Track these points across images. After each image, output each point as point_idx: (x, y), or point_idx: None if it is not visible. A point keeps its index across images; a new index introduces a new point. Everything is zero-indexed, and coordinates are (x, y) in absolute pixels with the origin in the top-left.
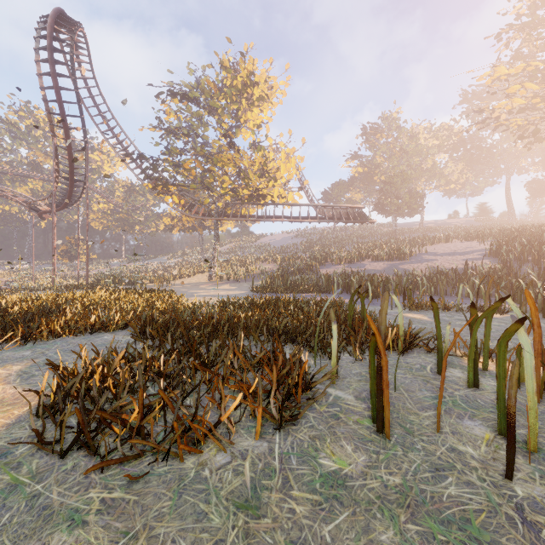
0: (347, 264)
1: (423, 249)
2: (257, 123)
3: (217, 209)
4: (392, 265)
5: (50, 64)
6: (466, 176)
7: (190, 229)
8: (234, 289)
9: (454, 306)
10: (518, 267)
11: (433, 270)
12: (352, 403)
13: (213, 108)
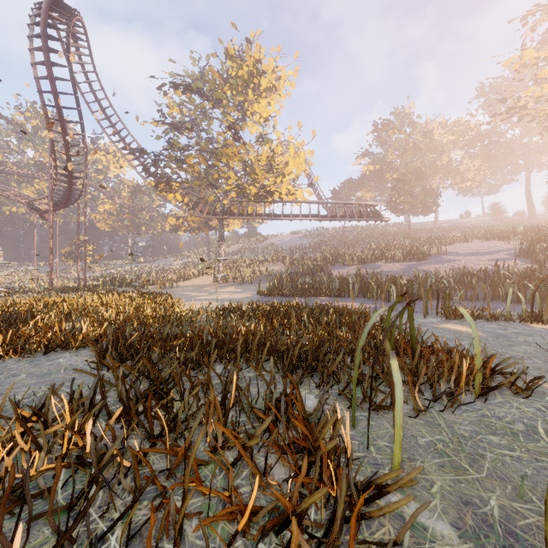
0: (361, 265)
1: (441, 249)
2: (264, 116)
3: (222, 207)
4: (410, 266)
5: (44, 52)
6: (483, 173)
7: (195, 229)
8: (239, 292)
9: (502, 315)
10: None
11: (458, 271)
12: None
13: (217, 100)
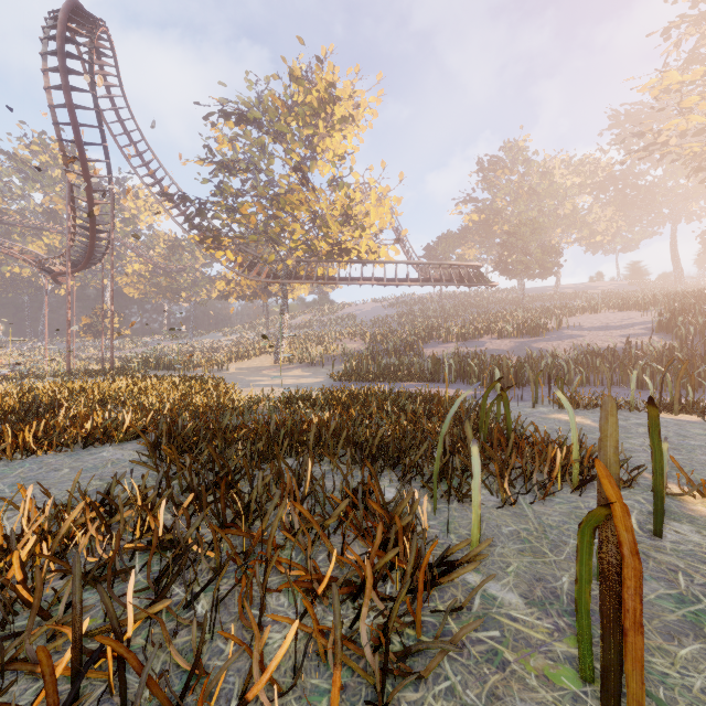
0: (460, 342)
1: (563, 322)
2: (339, 153)
3: (286, 268)
4: (522, 343)
5: (61, 74)
6: (617, 225)
7: (251, 296)
8: (308, 376)
9: (625, 404)
10: (701, 346)
11: (581, 350)
12: (522, 615)
13: (280, 133)
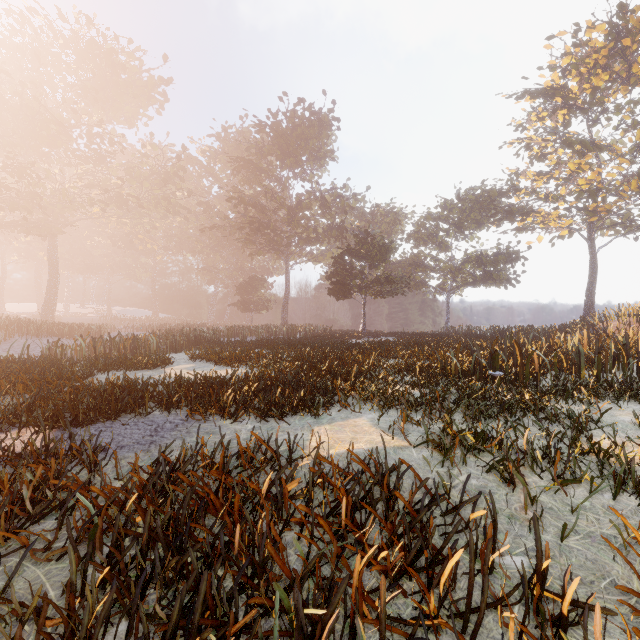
0: None
1: None
2: None
3: None
4: None
5: None
6: None
7: None
8: None
9: None
10: None
11: None
12: None
13: None
